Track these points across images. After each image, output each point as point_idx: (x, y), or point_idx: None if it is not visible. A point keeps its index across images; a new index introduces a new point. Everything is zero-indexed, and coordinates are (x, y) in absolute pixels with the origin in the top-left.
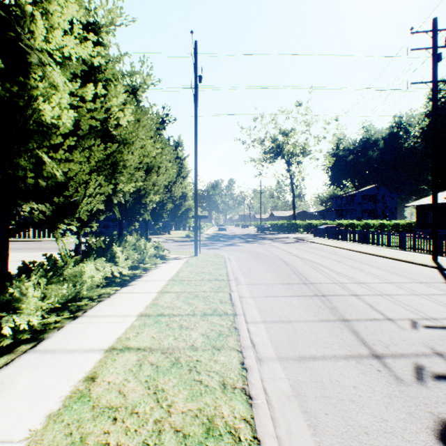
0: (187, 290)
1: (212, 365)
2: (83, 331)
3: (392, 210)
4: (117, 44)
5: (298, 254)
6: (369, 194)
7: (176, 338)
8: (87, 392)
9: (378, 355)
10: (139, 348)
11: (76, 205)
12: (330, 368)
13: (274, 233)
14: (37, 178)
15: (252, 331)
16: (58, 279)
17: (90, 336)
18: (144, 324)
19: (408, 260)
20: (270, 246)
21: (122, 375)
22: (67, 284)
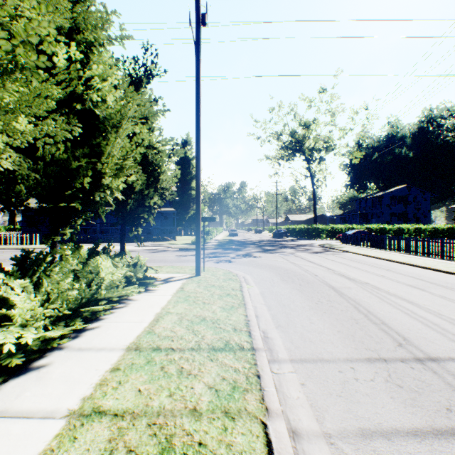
0: (149, 406)
1: None
2: None
3: (425, 213)
4: None
5: (343, 271)
6: (399, 195)
7: None
8: None
9: None
10: None
11: None
12: None
13: (293, 239)
14: None
15: None
16: None
17: None
18: None
19: None
20: (297, 257)
21: None
22: None
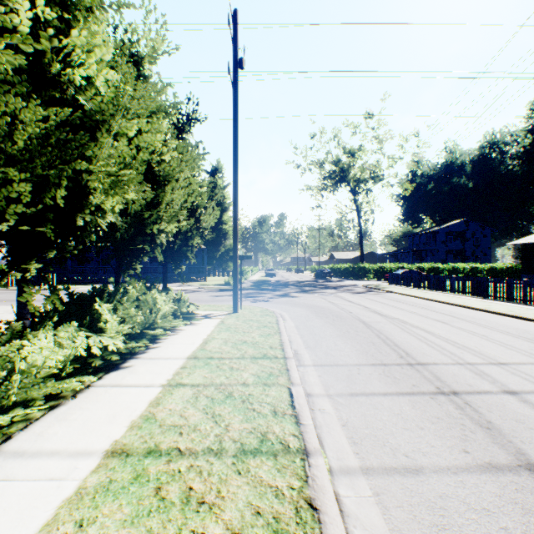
0: (214, 382)
1: None
2: None
3: (485, 251)
4: None
5: (378, 309)
6: (456, 230)
7: None
8: None
9: None
10: None
11: None
12: None
13: (337, 280)
14: None
15: (348, 506)
16: None
17: None
18: (107, 486)
19: None
20: (336, 297)
21: None
22: None
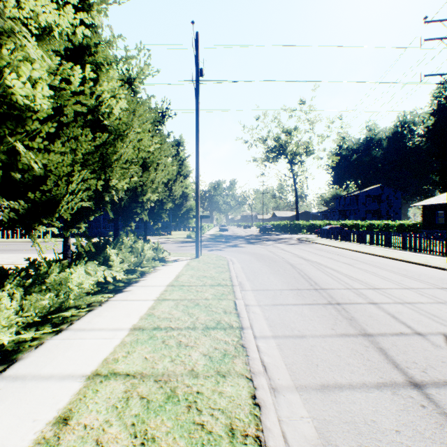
0: (187, 298)
1: (217, 400)
2: (64, 349)
3: (397, 211)
4: (110, 27)
5: (304, 255)
6: (373, 194)
7: (173, 359)
8: (55, 443)
9: (417, 384)
10: (127, 374)
11: (56, 203)
12: (362, 402)
13: (277, 234)
14: (11, 170)
15: (262, 349)
16: (40, 287)
17: (71, 357)
18: (137, 340)
19: (421, 263)
20: (274, 247)
21: (103, 414)
22: (51, 293)
